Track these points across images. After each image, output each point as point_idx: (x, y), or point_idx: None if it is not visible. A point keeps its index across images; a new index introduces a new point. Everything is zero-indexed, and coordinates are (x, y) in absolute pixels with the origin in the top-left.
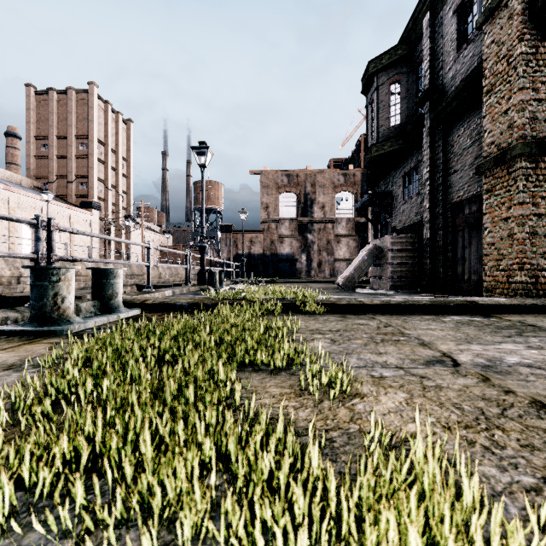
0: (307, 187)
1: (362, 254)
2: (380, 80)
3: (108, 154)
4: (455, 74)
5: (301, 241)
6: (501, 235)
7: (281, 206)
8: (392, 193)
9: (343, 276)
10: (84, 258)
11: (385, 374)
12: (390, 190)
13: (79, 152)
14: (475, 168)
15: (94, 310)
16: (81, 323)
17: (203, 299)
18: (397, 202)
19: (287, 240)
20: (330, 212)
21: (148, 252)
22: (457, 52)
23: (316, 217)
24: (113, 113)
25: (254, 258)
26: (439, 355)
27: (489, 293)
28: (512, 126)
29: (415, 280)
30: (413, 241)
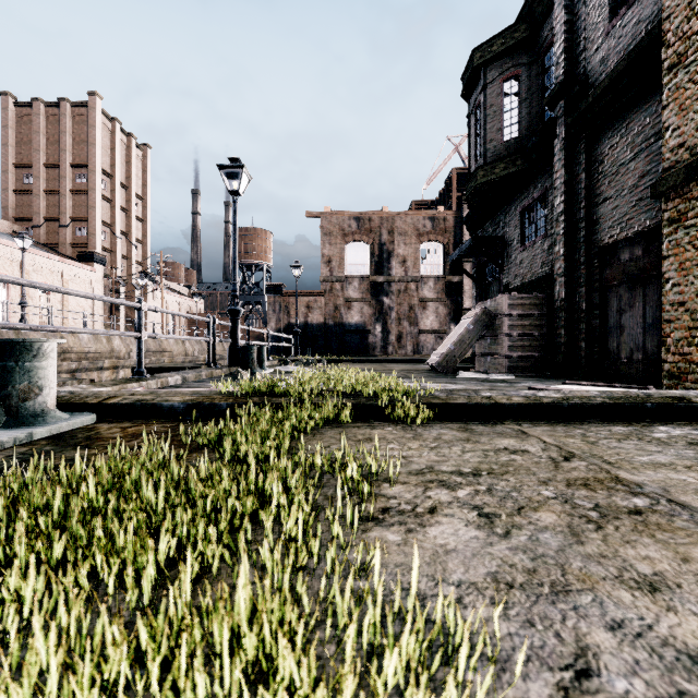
0: (383, 234)
1: (465, 322)
2: (490, 76)
3: (117, 190)
4: (606, 55)
5: (375, 306)
6: (697, 290)
7: (349, 259)
8: (504, 237)
9: (438, 354)
10: None
11: None
12: (501, 234)
13: (76, 186)
14: (650, 187)
15: None
16: None
17: (213, 396)
18: (512, 250)
19: (356, 305)
20: (413, 269)
21: (139, 316)
22: (610, 22)
23: (394, 274)
24: (124, 134)
25: (312, 328)
26: None
27: (674, 381)
28: None
29: (542, 359)
30: (539, 302)
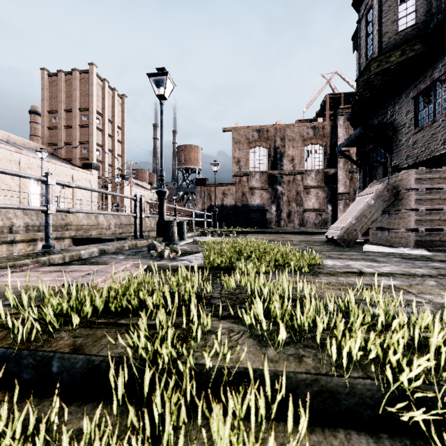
0: (277, 141)
1: (364, 198)
2: None
3: (106, 124)
4: None
5: (271, 192)
6: None
7: (252, 159)
8: (393, 124)
9: (339, 227)
10: None
11: None
12: (388, 122)
13: (82, 122)
14: None
15: None
16: None
17: None
18: (403, 133)
19: (257, 191)
20: (299, 165)
21: (46, 190)
22: None
23: (285, 169)
24: (110, 89)
25: (227, 209)
26: None
27: None
28: None
29: None
30: None
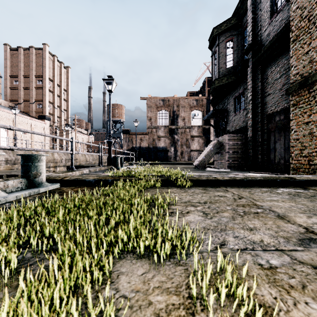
0: (174, 107)
1: (209, 146)
2: (220, 39)
3: (55, 87)
4: (269, 33)
5: (171, 139)
6: (303, 134)
7: (159, 118)
8: (227, 109)
9: (198, 160)
10: (20, 148)
11: (272, 263)
12: (225, 108)
13: (37, 85)
14: (285, 90)
15: (20, 185)
16: (2, 198)
17: (105, 177)
18: (230, 115)
19: (162, 138)
20: (188, 122)
21: (72, 145)
22: (271, 19)
23: (179, 125)
24: (58, 62)
25: (143, 149)
26: (304, 231)
27: (294, 171)
28: (312, 61)
29: (242, 162)
30: (241, 138)
